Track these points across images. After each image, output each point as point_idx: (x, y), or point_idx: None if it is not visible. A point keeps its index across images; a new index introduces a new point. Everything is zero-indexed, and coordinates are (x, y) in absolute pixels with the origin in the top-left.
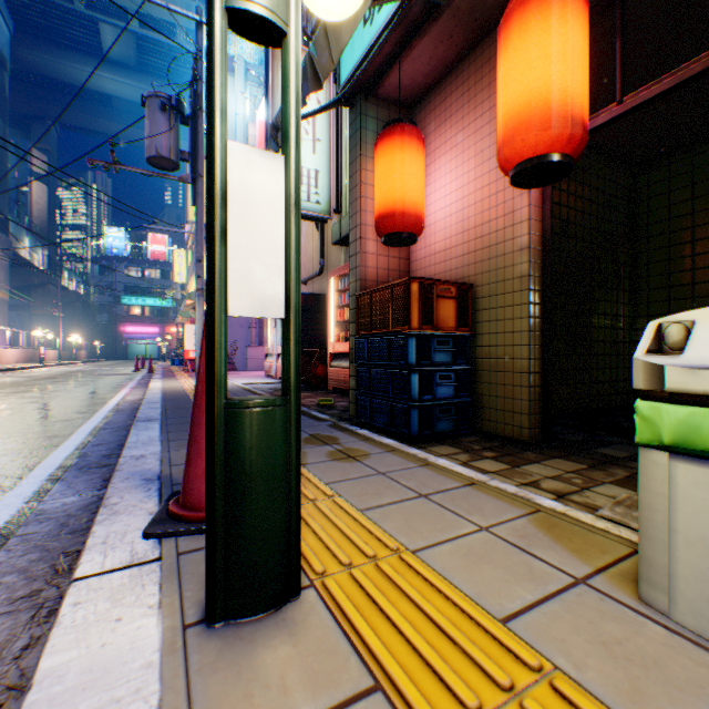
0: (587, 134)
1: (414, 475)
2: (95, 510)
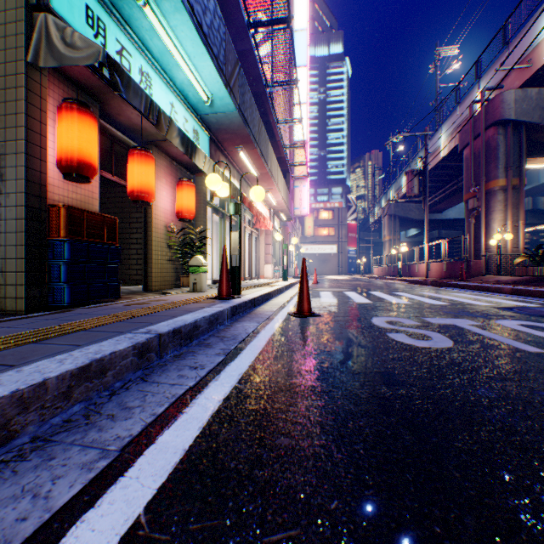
0: (105, 178)
1: (170, 297)
2: (241, 319)
